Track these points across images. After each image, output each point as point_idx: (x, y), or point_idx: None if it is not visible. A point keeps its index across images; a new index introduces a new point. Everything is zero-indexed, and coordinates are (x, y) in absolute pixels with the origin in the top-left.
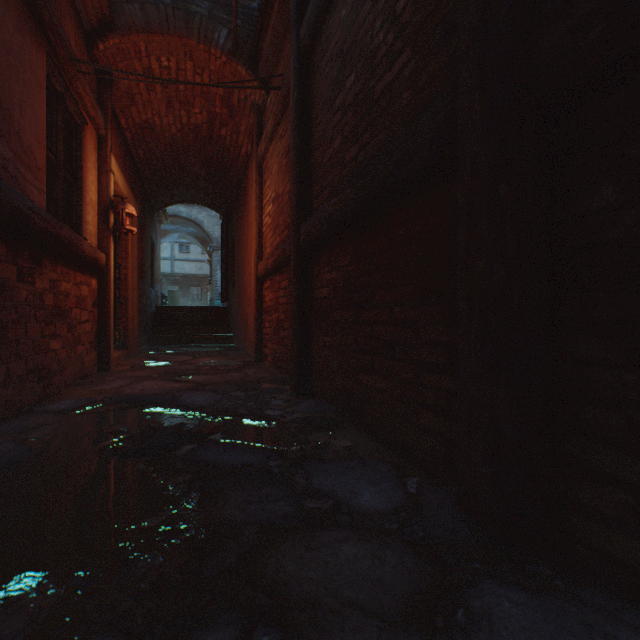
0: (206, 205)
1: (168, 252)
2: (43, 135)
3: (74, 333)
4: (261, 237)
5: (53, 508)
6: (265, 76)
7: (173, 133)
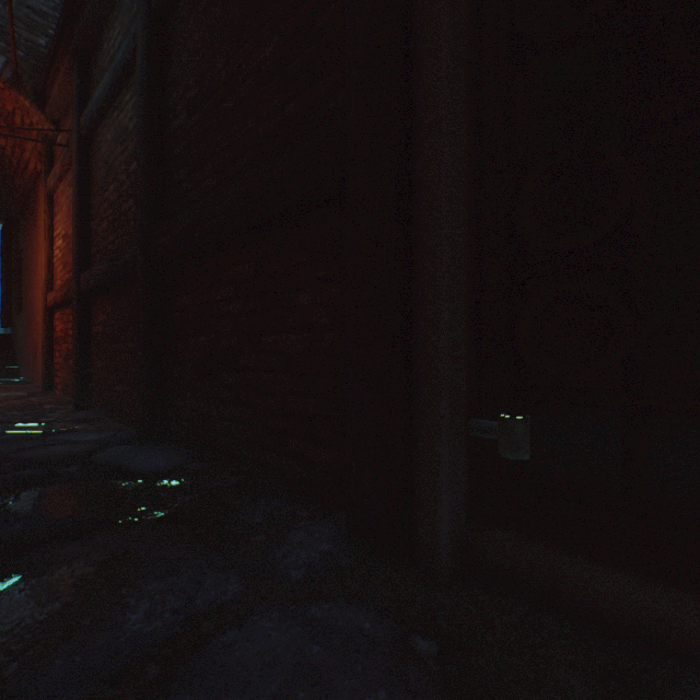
0: None
1: None
2: None
3: None
4: (52, 267)
5: None
6: (55, 116)
7: None
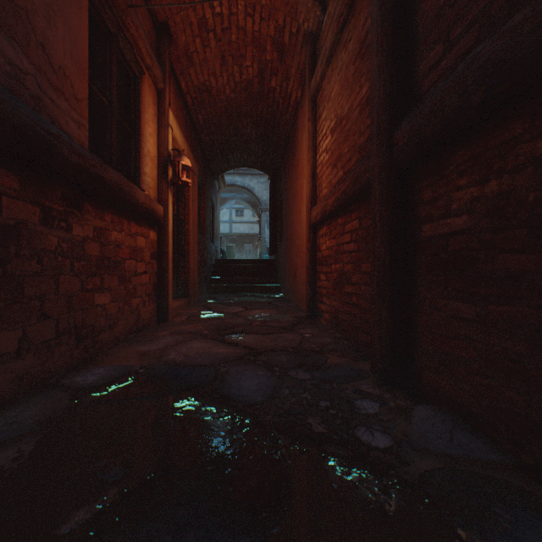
0: (256, 168)
1: (227, 216)
2: (83, 63)
3: (127, 285)
4: (314, 180)
5: None
6: None
7: (227, 94)
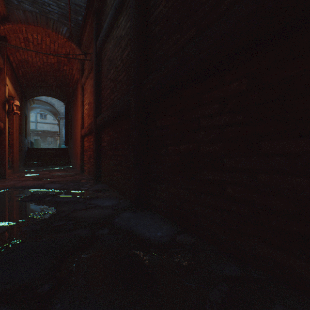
0: (56, 98)
1: (33, 118)
2: None
3: None
4: (83, 118)
5: (3, 213)
6: (85, 50)
7: (39, 65)
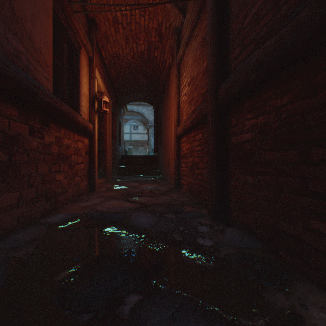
0: (146, 101)
1: (128, 130)
2: (50, 45)
3: (73, 170)
4: (179, 110)
5: None
6: (183, 4)
7: (129, 59)
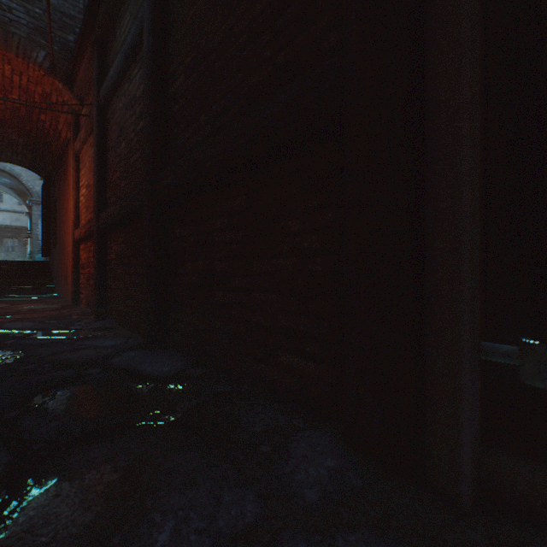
0: (25, 166)
1: None
2: None
3: None
4: (78, 210)
5: None
6: (80, 94)
7: None
